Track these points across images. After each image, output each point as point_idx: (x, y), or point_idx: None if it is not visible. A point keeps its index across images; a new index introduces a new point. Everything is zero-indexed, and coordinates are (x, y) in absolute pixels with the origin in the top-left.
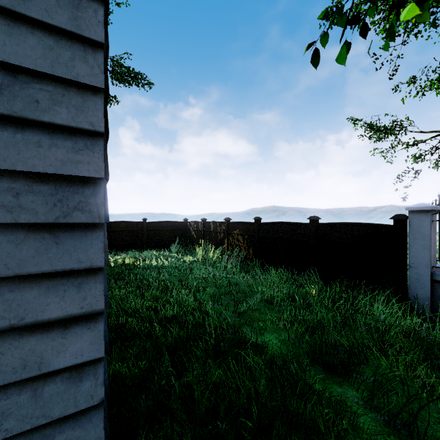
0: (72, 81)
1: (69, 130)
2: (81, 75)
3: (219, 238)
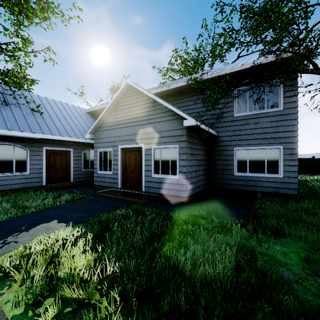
0: (293, 136)
1: (292, 142)
2: (294, 135)
3: None
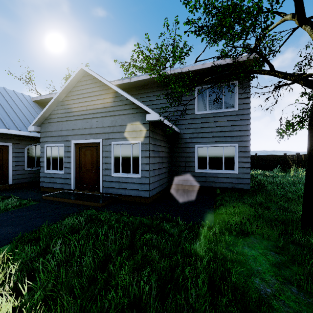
0: (246, 135)
1: (246, 141)
2: (247, 134)
3: None
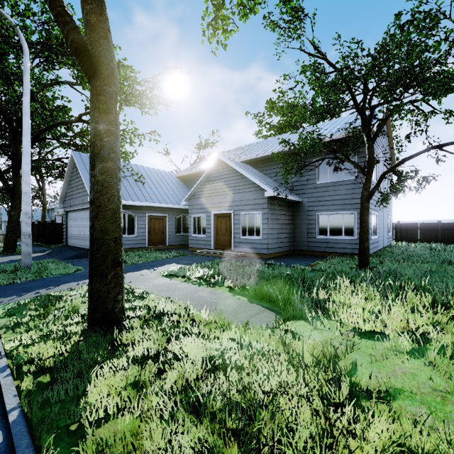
0: None
1: None
2: None
3: None
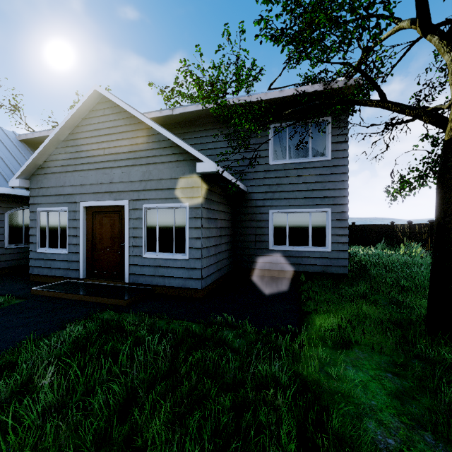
0: (342, 196)
1: (342, 204)
2: (344, 195)
3: (423, 238)
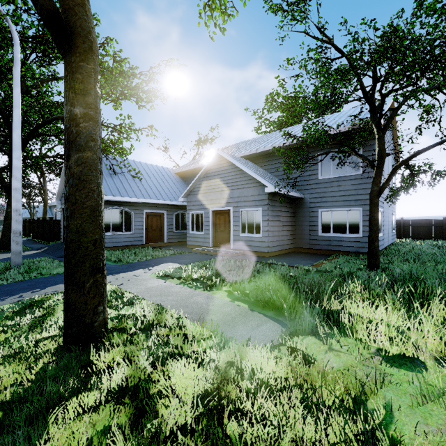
0: None
1: None
2: None
3: None
